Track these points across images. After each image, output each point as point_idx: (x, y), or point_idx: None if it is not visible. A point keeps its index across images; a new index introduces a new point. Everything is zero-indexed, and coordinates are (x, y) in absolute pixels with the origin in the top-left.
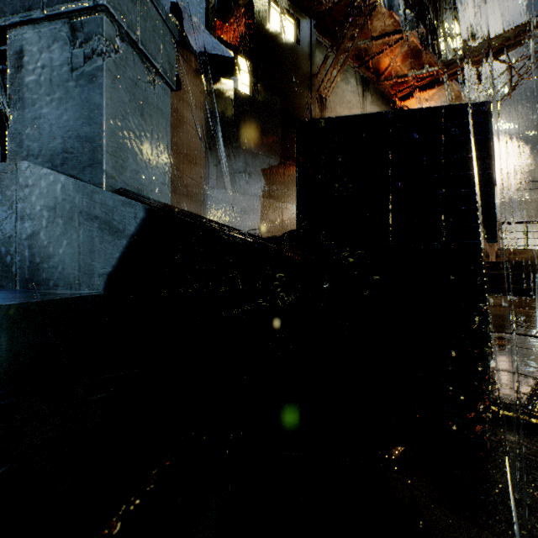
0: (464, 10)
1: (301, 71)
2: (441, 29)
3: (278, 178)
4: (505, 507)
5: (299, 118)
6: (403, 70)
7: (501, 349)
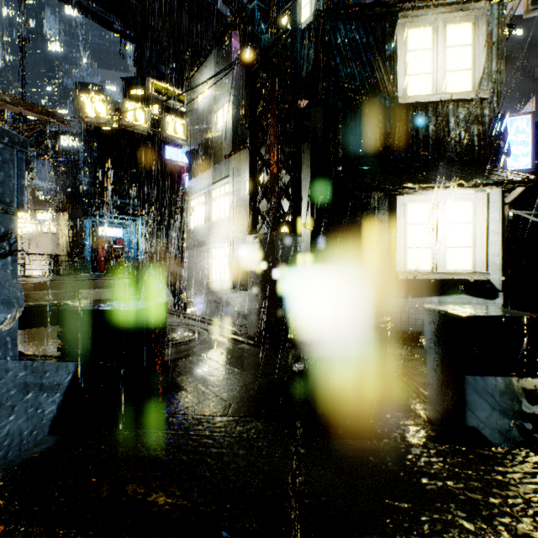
0: None
1: None
2: None
3: None
4: (180, 405)
5: None
6: None
7: None
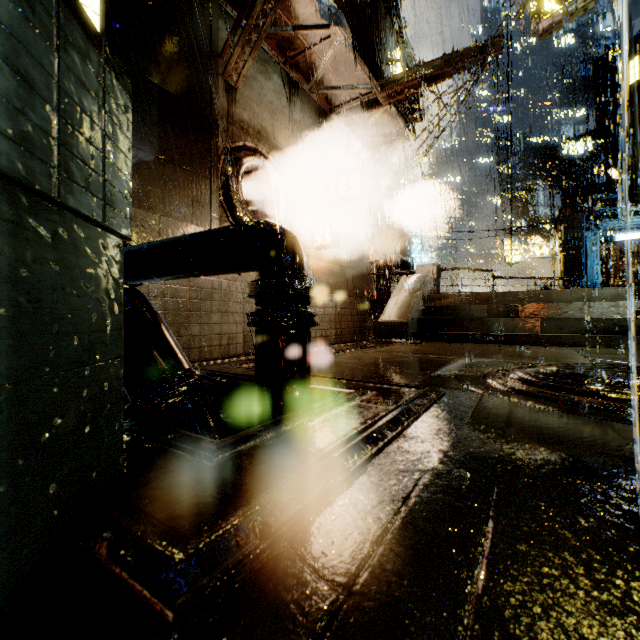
0: (406, 36)
1: (194, 40)
2: (383, 50)
3: (154, 181)
4: None
5: (191, 104)
6: (337, 80)
7: (336, 407)
